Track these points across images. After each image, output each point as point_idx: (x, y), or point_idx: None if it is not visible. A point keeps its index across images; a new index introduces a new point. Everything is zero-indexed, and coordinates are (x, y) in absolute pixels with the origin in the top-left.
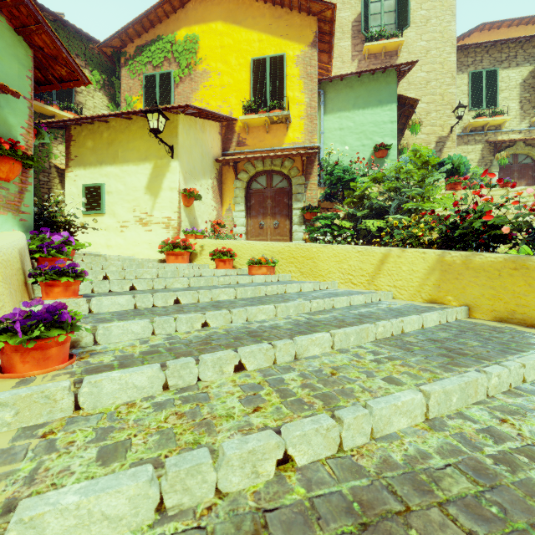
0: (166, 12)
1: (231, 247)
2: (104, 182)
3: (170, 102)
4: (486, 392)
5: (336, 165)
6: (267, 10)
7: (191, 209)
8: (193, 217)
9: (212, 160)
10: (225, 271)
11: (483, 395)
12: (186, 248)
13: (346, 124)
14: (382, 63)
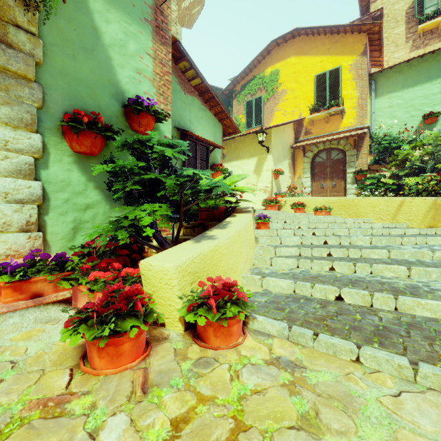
0: (259, 60)
1: (302, 201)
2: (232, 170)
3: (261, 115)
4: (400, 243)
5: (384, 137)
6: (326, 39)
7: (277, 180)
8: (278, 185)
9: (289, 147)
10: (300, 214)
11: (399, 243)
12: (277, 203)
13: (395, 102)
14: (439, 35)
